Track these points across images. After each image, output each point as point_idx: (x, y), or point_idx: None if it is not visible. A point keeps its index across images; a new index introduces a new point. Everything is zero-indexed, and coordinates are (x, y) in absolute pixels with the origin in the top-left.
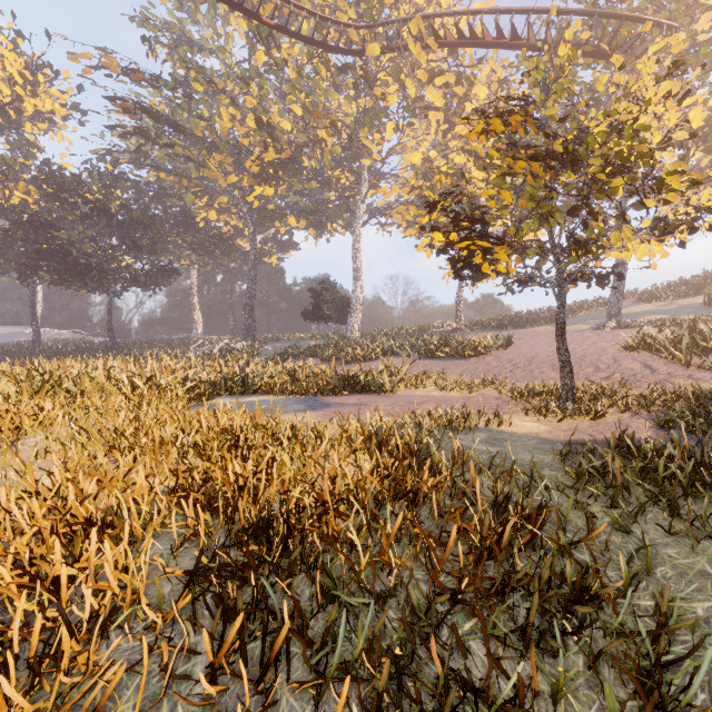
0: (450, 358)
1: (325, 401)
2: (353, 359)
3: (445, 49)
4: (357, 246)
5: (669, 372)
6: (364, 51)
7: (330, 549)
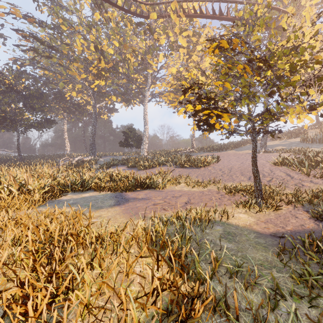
0: (191, 168)
1: (127, 196)
2: (143, 167)
3: (187, 21)
4: (146, 111)
5: (300, 178)
6: (149, 16)
7: None
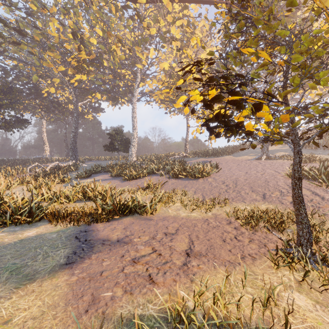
0: (186, 178)
1: (95, 233)
2: (129, 177)
3: (180, 14)
4: (134, 111)
5: None
6: (137, 0)
7: None
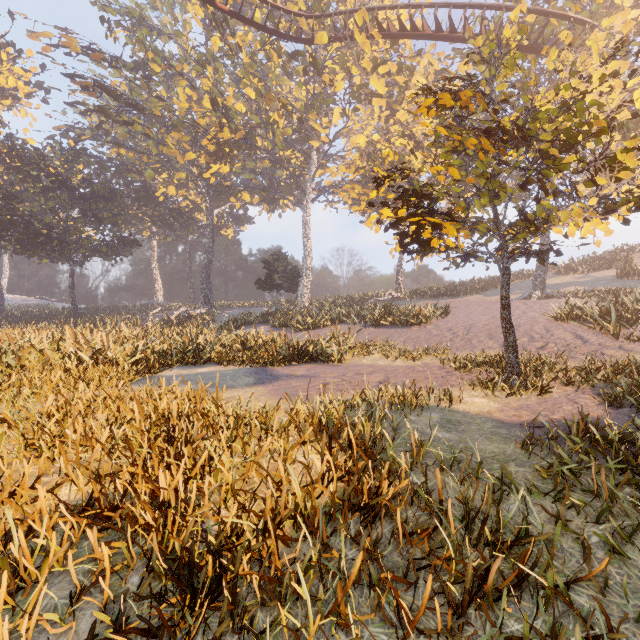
0: (393, 326)
1: (275, 372)
2: (302, 327)
3: (387, 43)
4: (307, 221)
5: (600, 342)
6: (313, 40)
7: (271, 603)
